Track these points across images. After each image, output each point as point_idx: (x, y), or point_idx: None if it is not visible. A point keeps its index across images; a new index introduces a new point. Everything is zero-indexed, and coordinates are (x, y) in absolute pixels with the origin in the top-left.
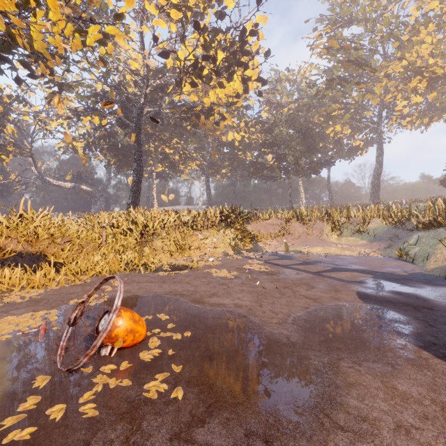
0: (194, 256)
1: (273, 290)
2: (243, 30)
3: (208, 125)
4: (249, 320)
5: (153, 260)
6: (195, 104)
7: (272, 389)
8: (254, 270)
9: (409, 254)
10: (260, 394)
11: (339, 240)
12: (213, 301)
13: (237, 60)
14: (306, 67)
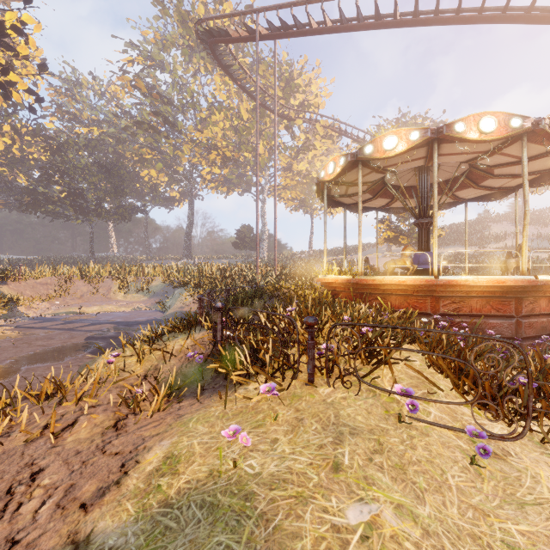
0: None
1: (8, 347)
2: None
3: None
4: None
5: None
6: None
7: None
8: None
9: (166, 306)
10: None
11: (125, 298)
12: None
13: None
14: (115, 90)
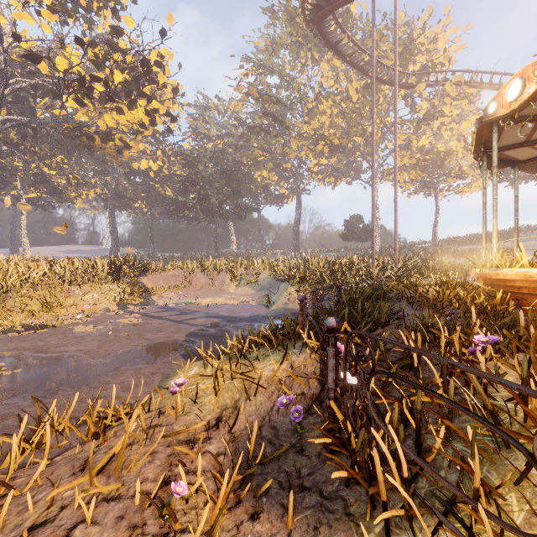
0: (59, 315)
1: (123, 337)
2: (144, 60)
3: (109, 149)
4: (80, 357)
5: (2, 322)
6: (85, 125)
7: (65, 383)
8: (124, 323)
9: (271, 301)
10: (55, 385)
11: (236, 290)
12: (58, 350)
13: (139, 89)
14: (234, 104)
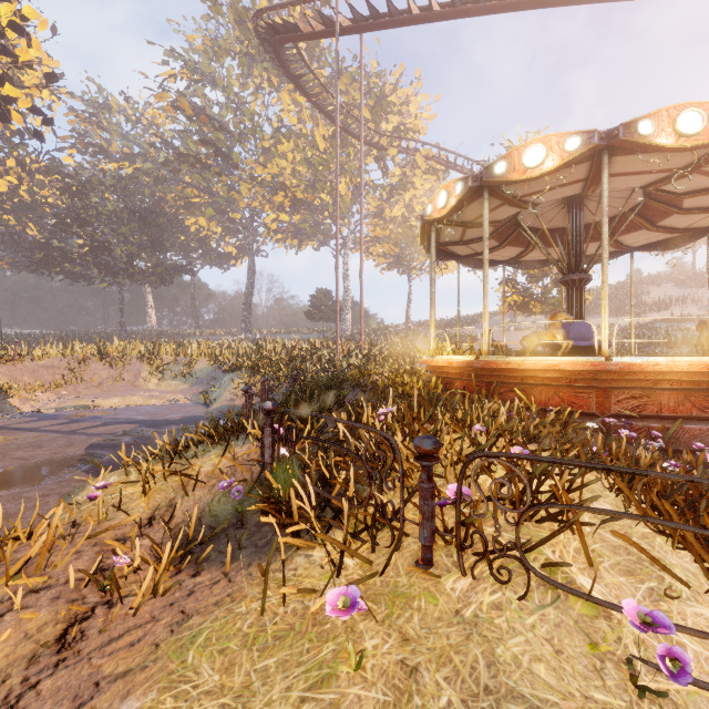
0: None
1: None
2: None
3: None
4: None
5: None
6: None
7: None
8: None
9: (212, 398)
10: None
11: (158, 386)
12: None
13: None
14: (153, 113)
